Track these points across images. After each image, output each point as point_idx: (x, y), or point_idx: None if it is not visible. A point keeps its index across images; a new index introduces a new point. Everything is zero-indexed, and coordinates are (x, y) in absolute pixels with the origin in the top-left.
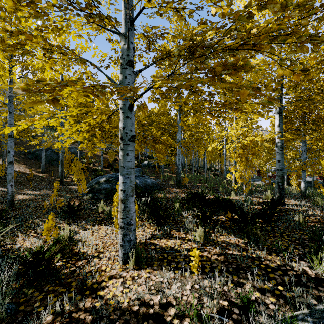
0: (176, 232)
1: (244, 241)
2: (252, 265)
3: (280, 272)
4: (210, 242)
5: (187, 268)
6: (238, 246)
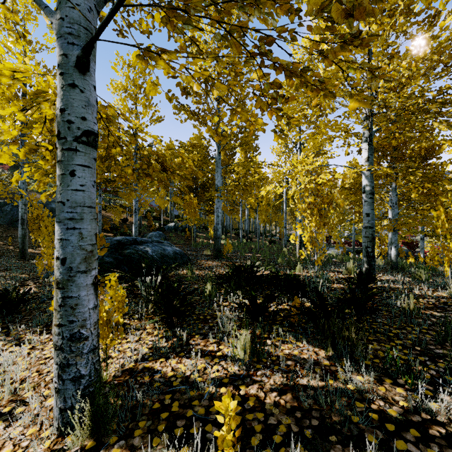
0: (201, 339)
1: (326, 353)
2: (352, 414)
3: (414, 432)
4: (263, 360)
5: (211, 437)
6: (317, 365)
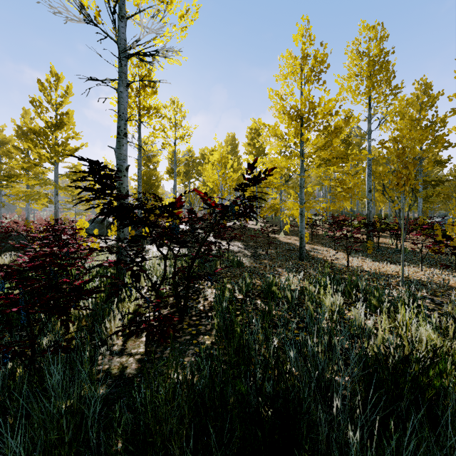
0: None
1: None
2: None
3: None
4: None
5: None
6: None
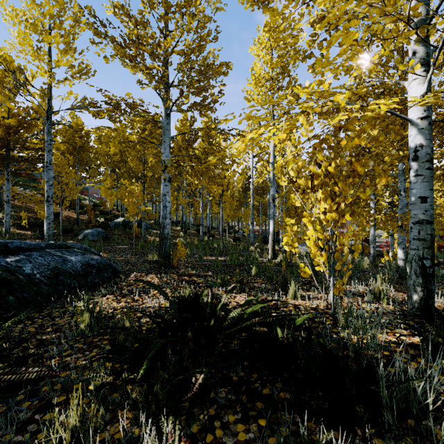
0: None
1: None
2: None
3: None
4: None
5: None
6: None
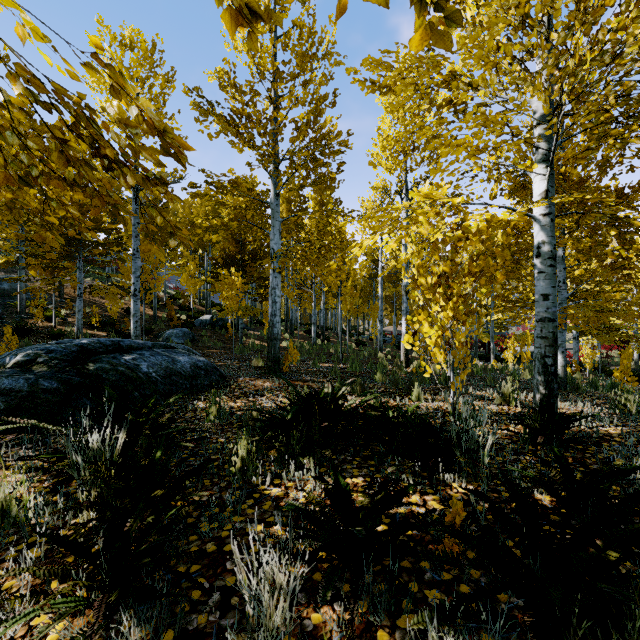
0: None
1: None
2: None
3: None
4: None
5: None
6: None
